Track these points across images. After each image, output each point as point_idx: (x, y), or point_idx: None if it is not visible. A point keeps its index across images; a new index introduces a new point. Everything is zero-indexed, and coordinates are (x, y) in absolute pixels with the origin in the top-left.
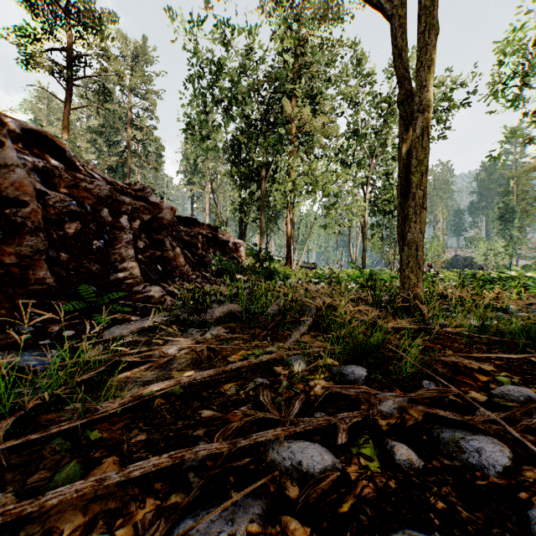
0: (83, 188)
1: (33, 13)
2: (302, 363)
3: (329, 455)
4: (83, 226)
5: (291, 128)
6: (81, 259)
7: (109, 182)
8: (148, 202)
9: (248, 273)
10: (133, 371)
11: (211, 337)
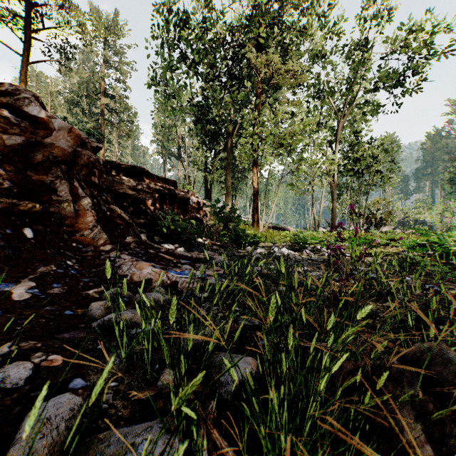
0: None
1: None
2: None
3: None
4: None
5: (258, 83)
6: None
7: None
8: (24, 115)
9: (211, 235)
10: None
11: None
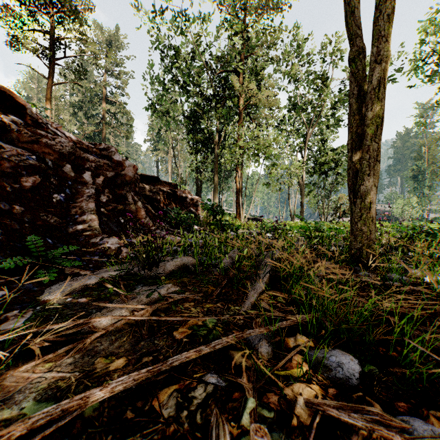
0: (44, 143)
1: (21, 3)
2: (268, 346)
3: None
4: (43, 180)
5: (240, 101)
6: (39, 211)
7: (74, 141)
8: (112, 160)
9: (203, 224)
10: (45, 358)
11: (158, 298)
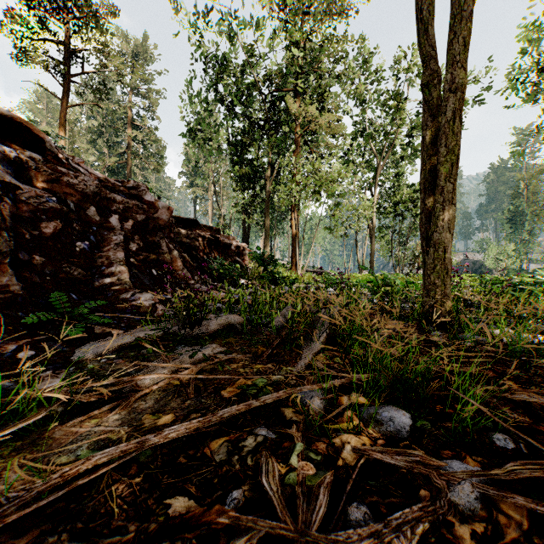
0: (65, 182)
1: (28, 7)
2: (320, 403)
3: None
4: (64, 226)
5: (297, 127)
6: (61, 262)
7: (98, 178)
8: (143, 201)
9: (251, 277)
10: (90, 414)
11: (203, 358)
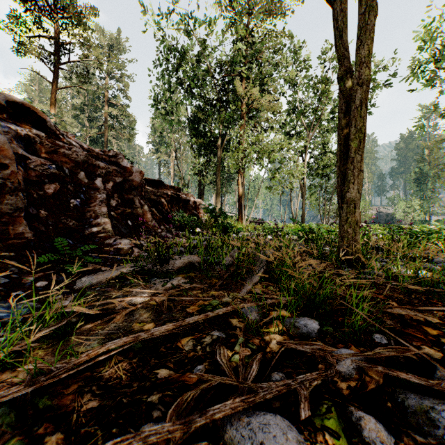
0: (62, 153)
1: (25, 9)
2: (256, 315)
3: (292, 431)
4: (61, 187)
5: (242, 105)
6: (59, 215)
7: (86, 149)
8: (120, 166)
9: (206, 227)
10: (96, 323)
11: (172, 287)
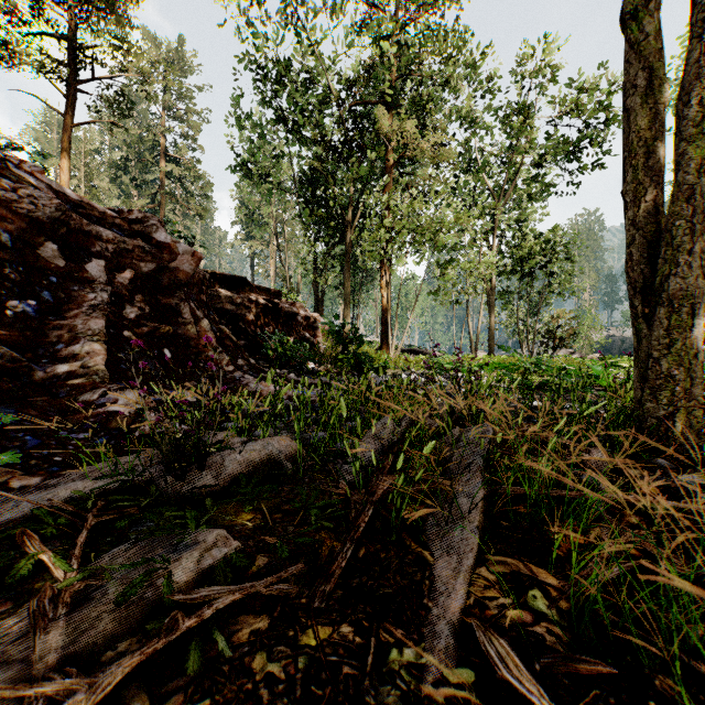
0: None
1: None
2: None
3: None
4: None
5: (388, 153)
6: None
7: (74, 201)
8: (152, 241)
9: (325, 360)
10: None
11: (161, 597)
